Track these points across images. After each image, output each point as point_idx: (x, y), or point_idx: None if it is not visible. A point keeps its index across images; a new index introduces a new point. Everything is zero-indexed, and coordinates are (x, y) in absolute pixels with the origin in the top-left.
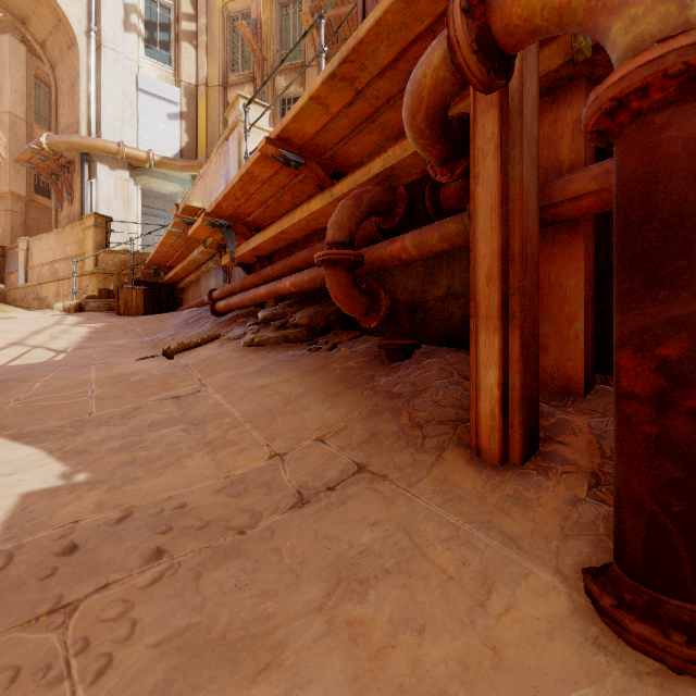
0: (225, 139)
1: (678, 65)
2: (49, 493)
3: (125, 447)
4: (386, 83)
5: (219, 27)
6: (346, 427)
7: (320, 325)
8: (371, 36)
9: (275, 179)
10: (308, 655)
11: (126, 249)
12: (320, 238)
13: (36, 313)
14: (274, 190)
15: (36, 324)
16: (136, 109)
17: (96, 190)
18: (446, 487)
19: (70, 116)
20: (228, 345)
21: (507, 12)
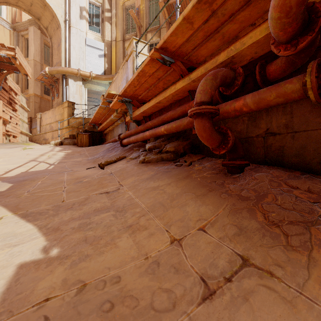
0: (126, 61)
1: None
2: (34, 265)
3: (81, 227)
4: (232, 3)
5: (121, 13)
6: (217, 220)
7: (180, 151)
8: None
9: (155, 74)
10: None
11: (81, 117)
12: (178, 105)
13: (43, 146)
14: (154, 81)
15: (42, 151)
16: (85, 53)
17: (68, 91)
18: None
19: (57, 59)
20: (131, 162)
21: None
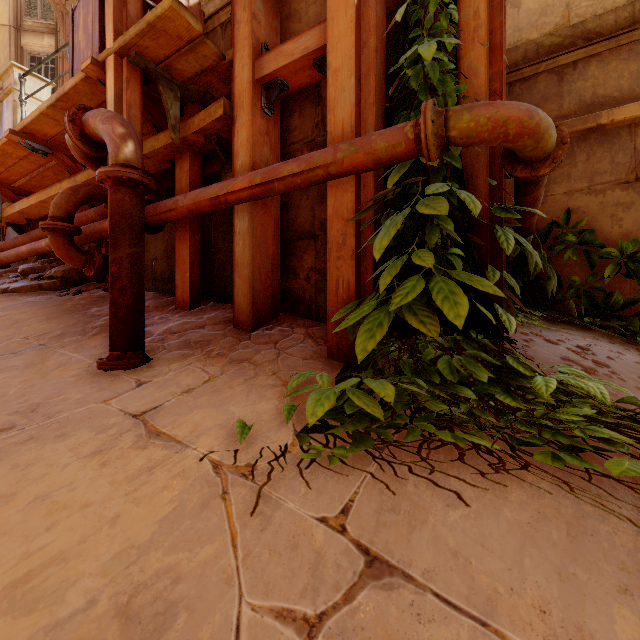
0: None
1: (105, 176)
2: None
3: None
4: None
5: None
6: (50, 332)
7: (73, 278)
8: (73, 92)
9: (32, 158)
10: None
11: None
12: (81, 211)
13: None
14: (34, 166)
15: None
16: None
17: None
18: (81, 346)
19: None
20: None
21: (88, 128)
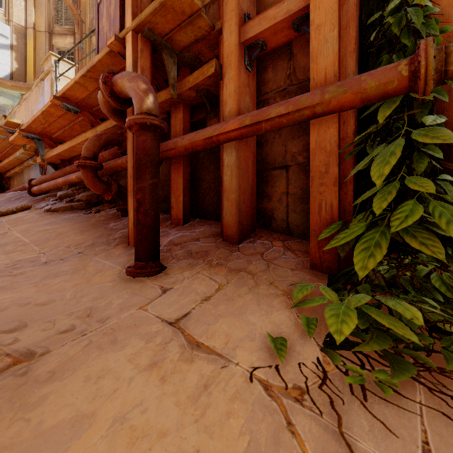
0: (42, 79)
1: (133, 123)
2: None
3: None
4: None
5: None
6: (83, 242)
7: (94, 201)
8: (99, 64)
9: (66, 116)
10: (24, 289)
11: None
12: None
13: None
14: (67, 122)
15: None
16: None
17: None
18: (109, 254)
19: None
20: (35, 211)
21: (117, 87)
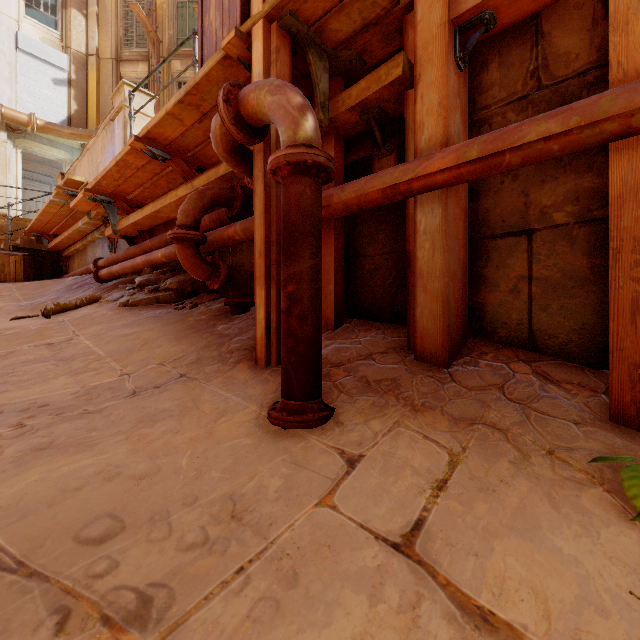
0: (111, 120)
1: (284, 162)
2: None
3: None
4: None
5: (111, 1)
6: (183, 356)
7: (187, 289)
8: (204, 82)
9: (149, 167)
10: (110, 446)
11: (3, 213)
12: None
13: None
14: (150, 176)
15: None
16: (15, 69)
17: None
18: (229, 380)
19: None
20: (106, 305)
21: (246, 107)
